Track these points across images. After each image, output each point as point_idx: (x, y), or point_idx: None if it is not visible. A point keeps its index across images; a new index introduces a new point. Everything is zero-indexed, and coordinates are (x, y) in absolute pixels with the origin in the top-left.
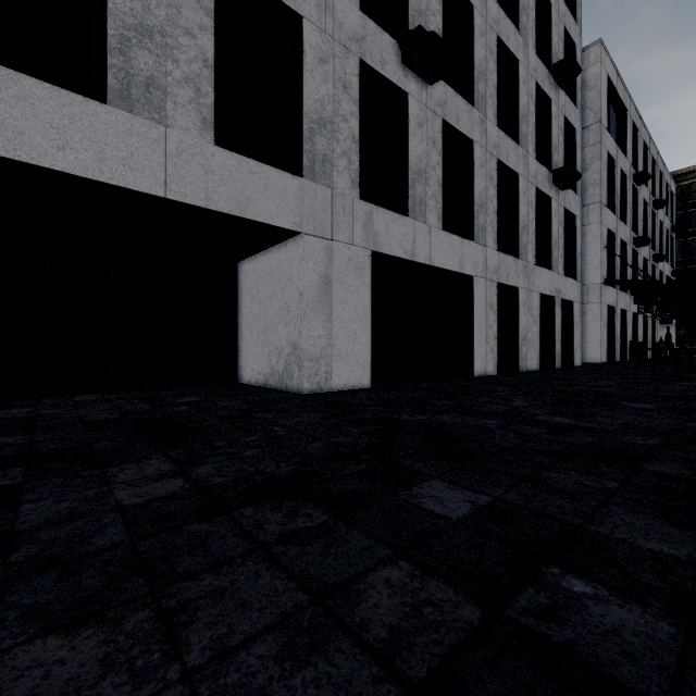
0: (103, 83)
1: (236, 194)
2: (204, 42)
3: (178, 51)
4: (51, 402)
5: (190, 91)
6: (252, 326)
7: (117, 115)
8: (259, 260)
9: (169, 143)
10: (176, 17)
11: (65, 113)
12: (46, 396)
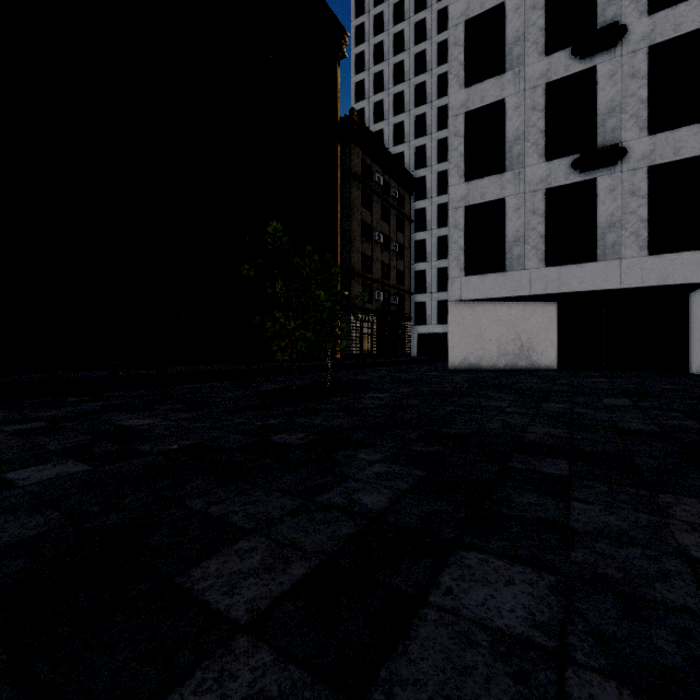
0: (595, 251)
1: (660, 274)
2: (641, 212)
3: (627, 224)
4: (577, 371)
5: (633, 238)
6: (694, 336)
7: (600, 264)
8: (697, 294)
9: (622, 265)
10: (626, 210)
11: (582, 271)
12: (575, 370)
